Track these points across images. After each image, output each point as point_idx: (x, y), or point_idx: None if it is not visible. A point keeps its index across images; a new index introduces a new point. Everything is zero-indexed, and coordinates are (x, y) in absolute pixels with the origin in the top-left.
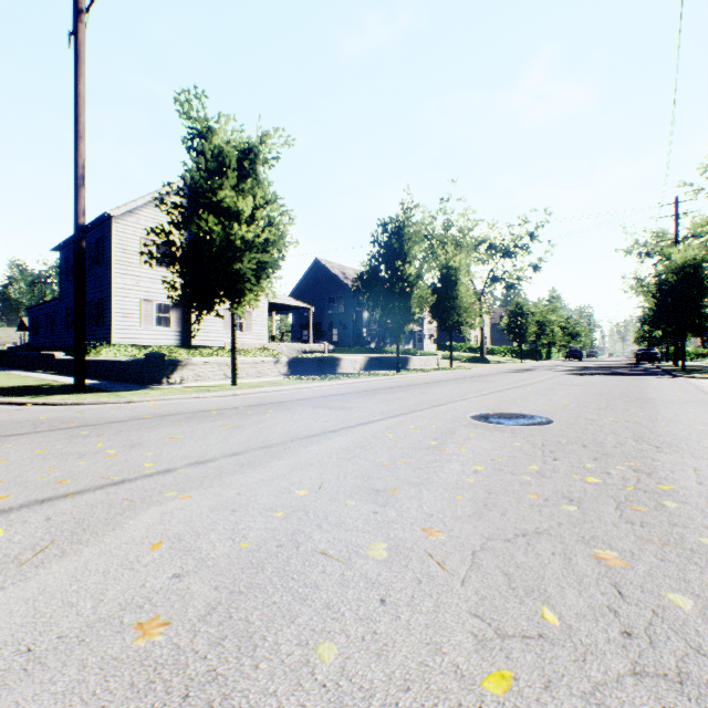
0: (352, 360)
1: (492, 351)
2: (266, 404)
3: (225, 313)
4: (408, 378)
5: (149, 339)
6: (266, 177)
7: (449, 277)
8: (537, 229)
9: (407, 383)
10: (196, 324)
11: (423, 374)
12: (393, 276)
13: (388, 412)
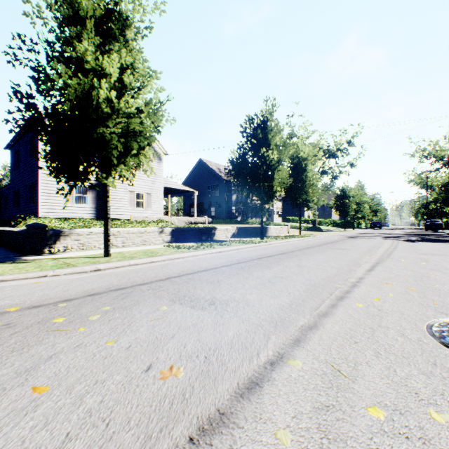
0: (224, 229)
1: (320, 222)
2: (112, 290)
3: (130, 194)
4: (272, 245)
5: (70, 213)
6: (137, 45)
7: (300, 165)
8: (353, 137)
9: (275, 251)
10: None
11: (282, 241)
12: (258, 161)
13: (282, 317)
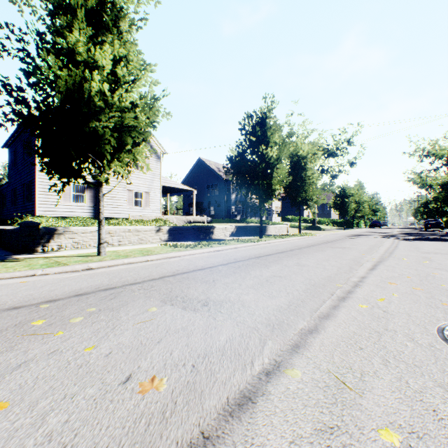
0: (223, 228)
1: (319, 221)
2: (101, 290)
3: (129, 193)
4: (271, 244)
5: (67, 212)
6: (131, 37)
7: (299, 163)
8: (353, 136)
9: (273, 250)
10: (105, 201)
11: (281, 240)
12: (257, 158)
13: (280, 320)
